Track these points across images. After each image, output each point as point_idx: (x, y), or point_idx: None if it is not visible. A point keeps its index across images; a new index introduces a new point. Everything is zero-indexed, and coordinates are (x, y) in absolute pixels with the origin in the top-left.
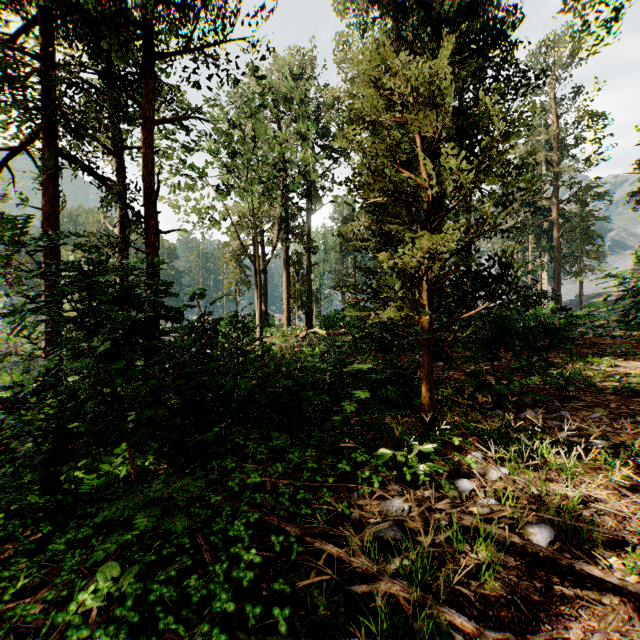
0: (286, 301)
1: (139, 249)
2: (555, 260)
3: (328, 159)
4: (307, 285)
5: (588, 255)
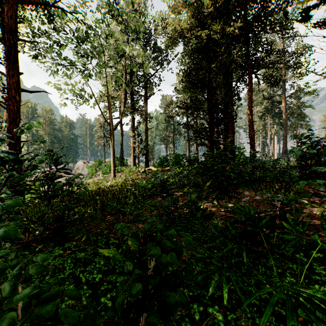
0: (133, 150)
1: (0, 101)
2: (284, 129)
3: (158, 64)
4: (145, 141)
5: (301, 126)
